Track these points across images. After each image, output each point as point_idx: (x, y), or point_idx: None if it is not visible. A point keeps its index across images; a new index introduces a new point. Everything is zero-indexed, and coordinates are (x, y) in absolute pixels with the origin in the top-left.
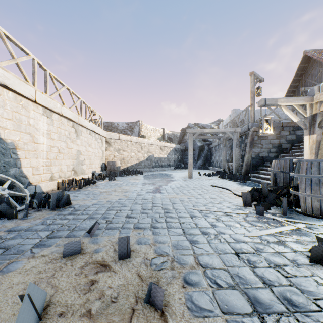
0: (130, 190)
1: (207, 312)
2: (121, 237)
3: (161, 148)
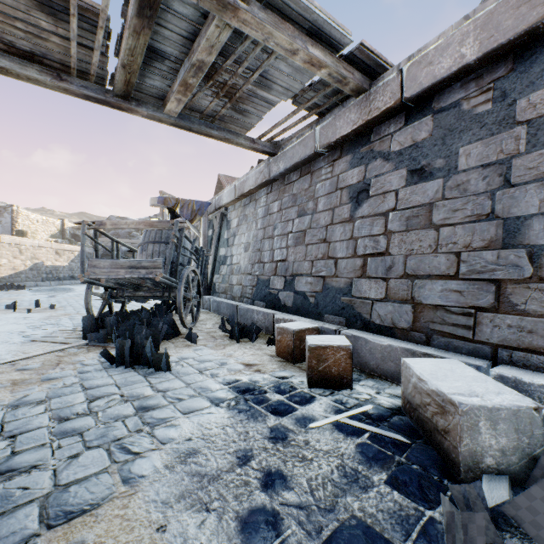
0: (21, 298)
1: (69, 308)
2: (36, 300)
3: (58, 252)
